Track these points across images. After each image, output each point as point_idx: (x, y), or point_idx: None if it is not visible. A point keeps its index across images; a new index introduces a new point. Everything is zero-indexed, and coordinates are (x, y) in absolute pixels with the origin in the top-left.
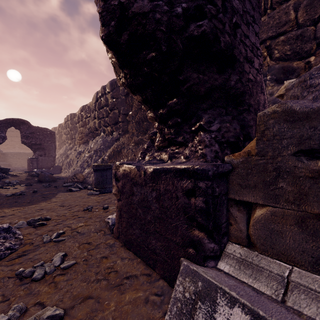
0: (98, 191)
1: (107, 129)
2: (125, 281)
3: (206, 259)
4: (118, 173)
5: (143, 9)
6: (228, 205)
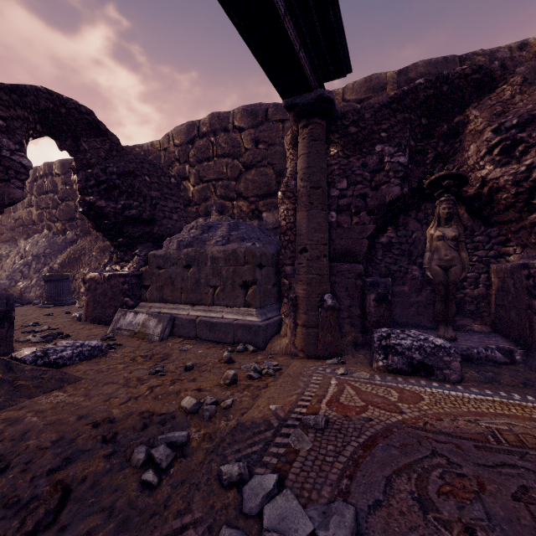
0: (52, 304)
1: (56, 225)
2: (93, 329)
3: (130, 308)
4: (86, 278)
5: (102, 205)
6: (141, 288)
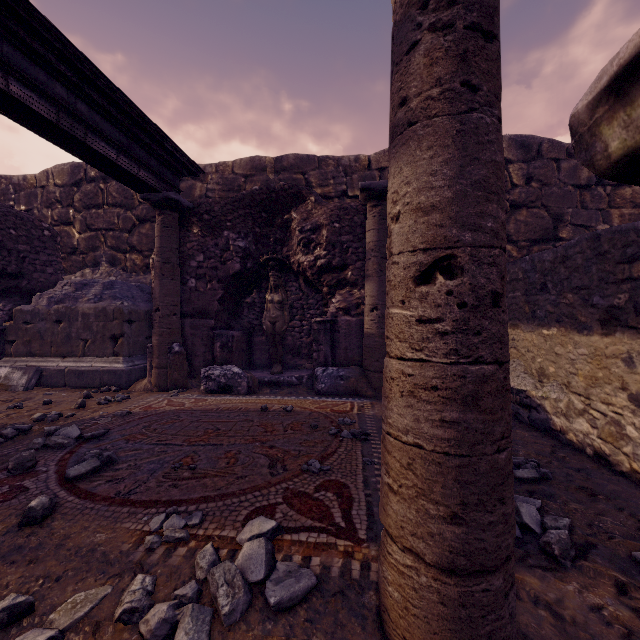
0: None
1: None
2: None
3: None
4: None
5: None
6: (5, 343)
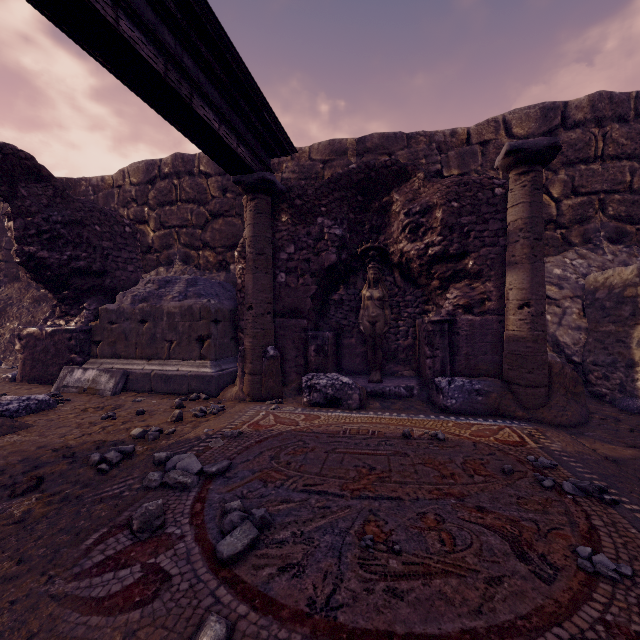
0: None
1: None
2: (32, 388)
3: (78, 365)
4: (23, 334)
5: (44, 256)
6: (91, 344)
